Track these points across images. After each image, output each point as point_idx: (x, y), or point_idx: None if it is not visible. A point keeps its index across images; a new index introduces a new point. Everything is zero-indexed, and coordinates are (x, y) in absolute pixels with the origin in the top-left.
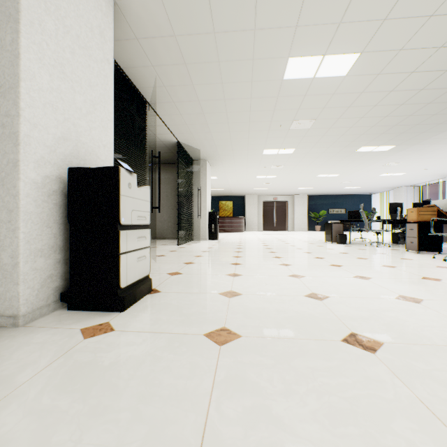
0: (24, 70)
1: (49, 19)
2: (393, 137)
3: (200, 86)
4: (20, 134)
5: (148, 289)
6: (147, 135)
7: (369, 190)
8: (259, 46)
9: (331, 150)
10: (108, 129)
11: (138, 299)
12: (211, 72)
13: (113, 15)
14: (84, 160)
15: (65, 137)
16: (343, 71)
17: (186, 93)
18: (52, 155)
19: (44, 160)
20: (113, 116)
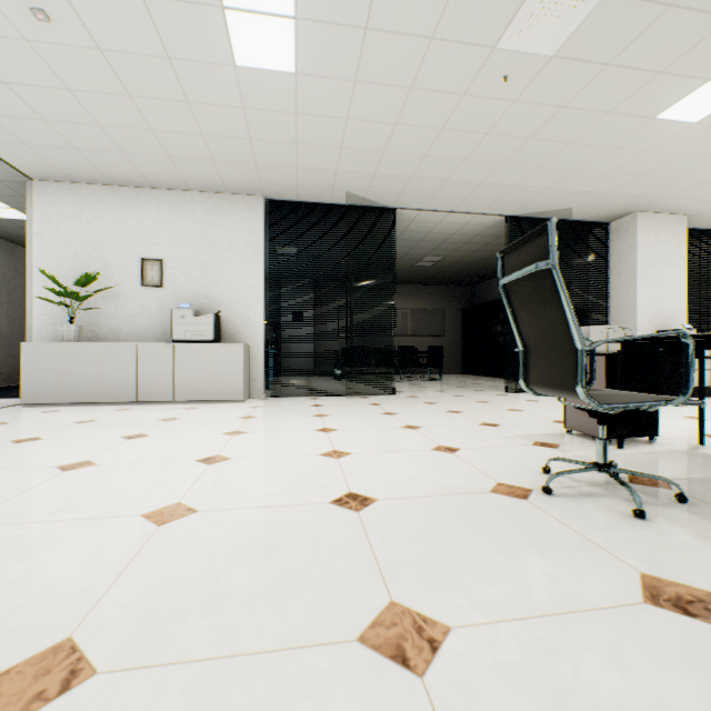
0: (637, 297)
1: (646, 269)
2: None
3: None
4: (636, 322)
5: (706, 394)
6: None
7: None
8: None
9: None
10: (682, 299)
11: (696, 396)
12: None
13: (686, 226)
14: (665, 323)
15: (654, 315)
16: None
17: None
18: (648, 326)
19: (644, 329)
20: (686, 289)
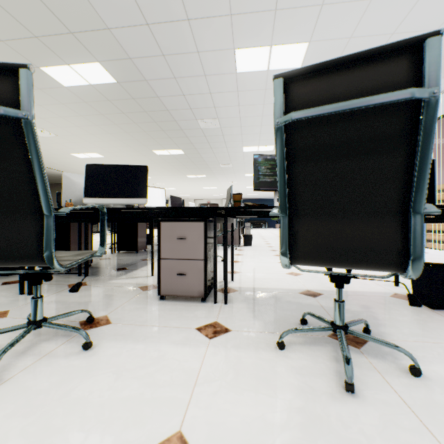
0: None
1: None
2: (192, 172)
3: (48, 160)
4: None
5: None
6: (51, 172)
7: (272, 196)
8: (53, 152)
9: (172, 177)
10: None
11: None
12: (46, 157)
13: None
14: None
15: None
16: (101, 156)
17: (45, 161)
18: None
19: None
20: None
